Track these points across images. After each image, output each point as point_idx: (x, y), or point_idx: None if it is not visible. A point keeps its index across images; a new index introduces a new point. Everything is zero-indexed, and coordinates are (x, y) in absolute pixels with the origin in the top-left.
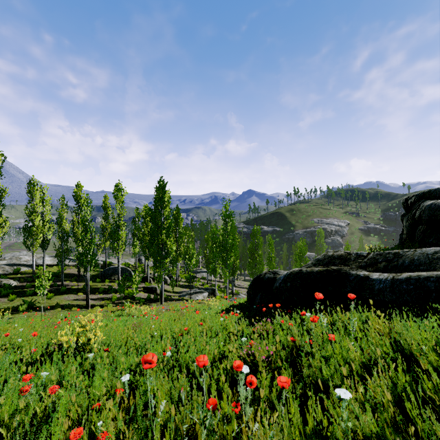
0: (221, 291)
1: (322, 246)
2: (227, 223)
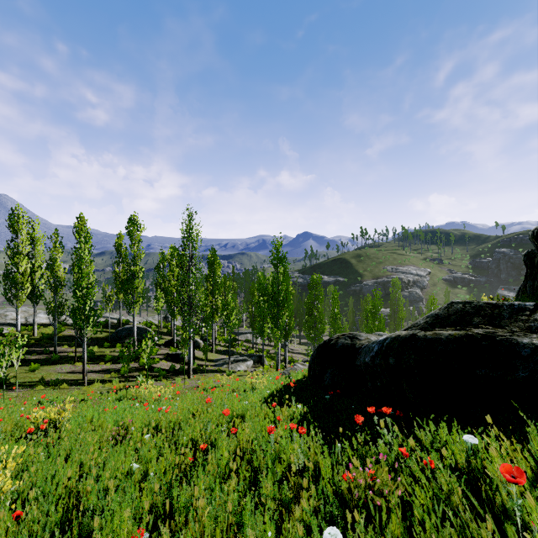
0: (270, 357)
1: (398, 300)
2: (279, 268)
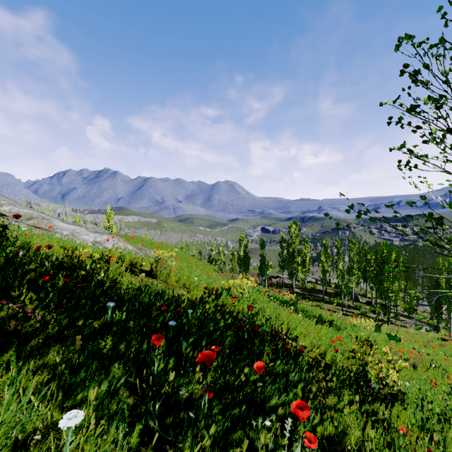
0: (447, 330)
1: None
2: (451, 273)
